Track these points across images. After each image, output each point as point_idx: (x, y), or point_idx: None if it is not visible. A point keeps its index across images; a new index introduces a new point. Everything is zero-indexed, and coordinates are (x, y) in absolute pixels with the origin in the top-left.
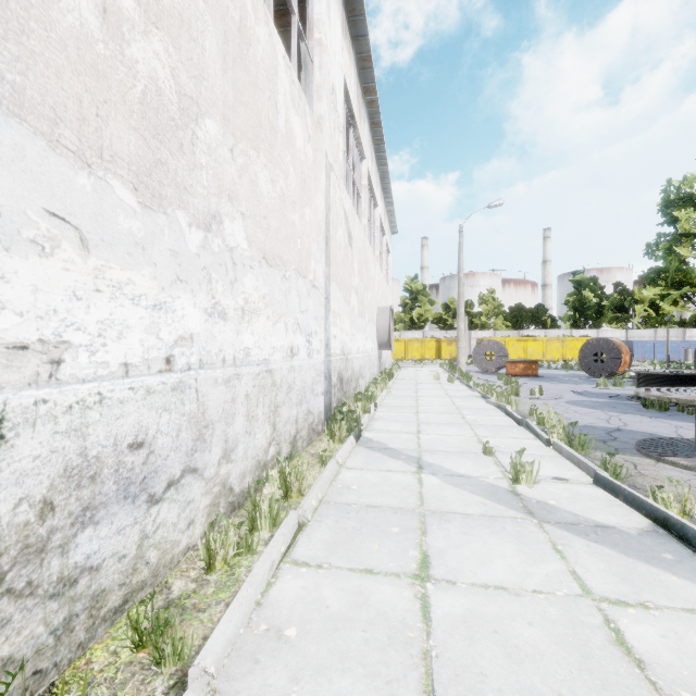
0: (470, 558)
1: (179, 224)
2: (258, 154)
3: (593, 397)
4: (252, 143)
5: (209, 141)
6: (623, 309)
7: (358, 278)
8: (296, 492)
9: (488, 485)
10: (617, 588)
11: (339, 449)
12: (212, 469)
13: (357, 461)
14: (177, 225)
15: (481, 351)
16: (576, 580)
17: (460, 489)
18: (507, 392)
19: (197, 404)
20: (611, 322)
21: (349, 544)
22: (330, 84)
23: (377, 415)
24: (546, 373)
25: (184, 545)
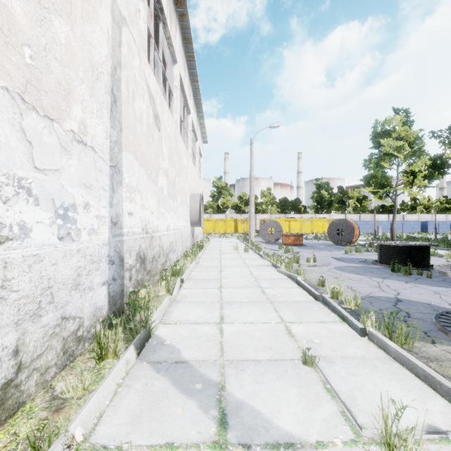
0: None
1: None
2: None
3: (350, 262)
4: None
5: None
6: (343, 202)
7: (168, 163)
8: None
9: None
10: None
11: (92, 394)
12: None
13: (120, 414)
14: None
15: (265, 228)
16: None
17: None
18: (291, 260)
19: None
20: (336, 210)
21: None
22: None
23: (181, 294)
24: (306, 242)
25: None
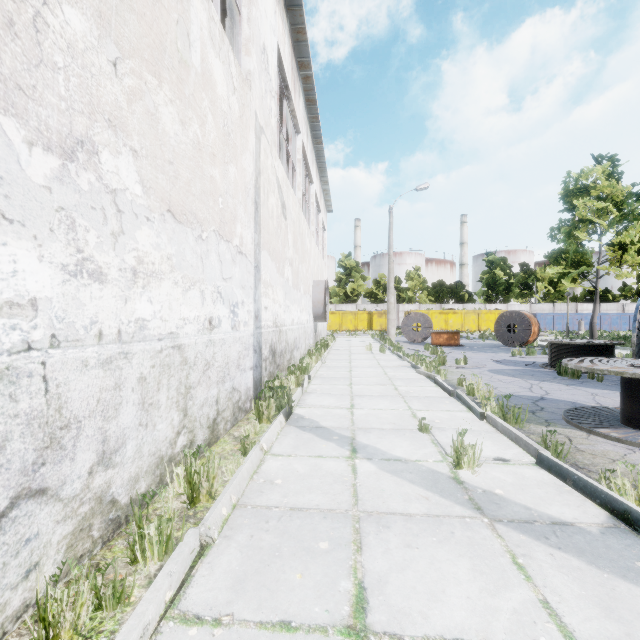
0: (417, 588)
1: (6, 137)
2: (159, 84)
3: (511, 365)
4: (151, 66)
5: (71, 37)
6: (528, 286)
7: (292, 250)
8: (205, 494)
9: (428, 471)
10: (604, 628)
11: (265, 432)
12: (77, 482)
13: (285, 445)
14: (1, 137)
15: (409, 323)
16: (552, 617)
17: (398, 479)
18: (435, 361)
19: (46, 397)
20: (518, 297)
21: (263, 575)
22: (260, 42)
23: (311, 388)
24: (466, 343)
25: (16, 605)
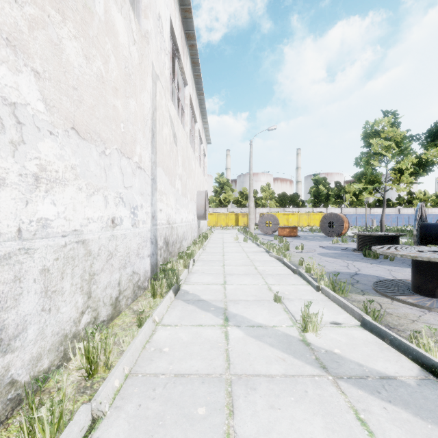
0: None
1: None
2: (63, 20)
3: (332, 250)
4: (54, 3)
5: None
6: (340, 196)
7: (182, 169)
8: (102, 366)
9: (283, 335)
10: None
11: (158, 306)
12: None
13: (173, 316)
14: None
15: (263, 221)
16: None
17: (261, 343)
18: (282, 248)
19: None
20: (333, 204)
21: None
22: (156, 10)
23: (195, 269)
24: (301, 234)
25: None
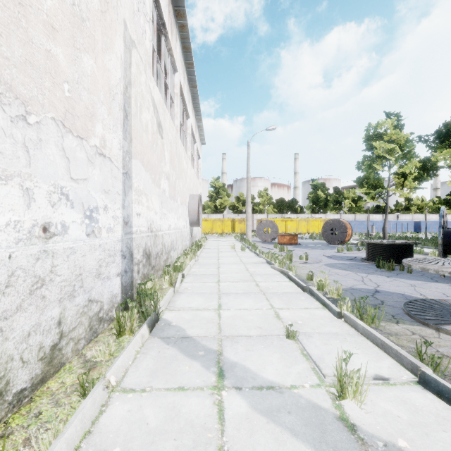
0: None
1: None
2: None
3: (340, 260)
4: None
5: None
6: (338, 202)
7: (169, 166)
8: None
9: (309, 407)
10: None
11: (119, 356)
12: None
13: (141, 371)
14: None
15: (261, 228)
16: None
17: (277, 428)
18: (285, 258)
19: None
20: (332, 210)
21: None
22: None
23: (183, 287)
24: (301, 242)
25: None
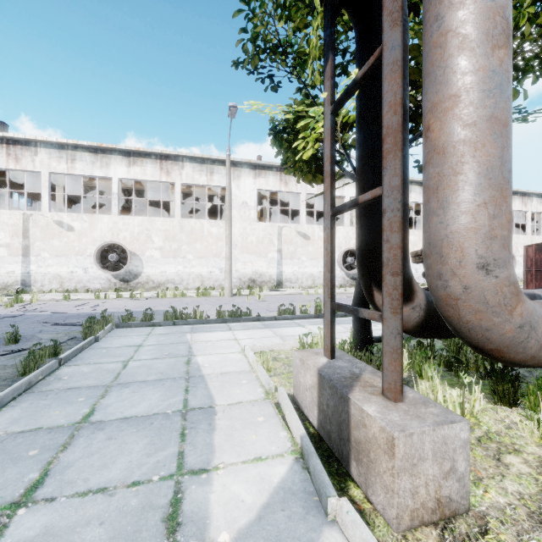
0: None
1: None
2: None
3: None
4: None
5: None
6: None
7: None
8: None
9: None
10: None
11: None
12: None
13: None
14: None
15: None
16: None
17: None
18: None
19: None
20: None
21: None
22: None
23: None
24: None
25: None
